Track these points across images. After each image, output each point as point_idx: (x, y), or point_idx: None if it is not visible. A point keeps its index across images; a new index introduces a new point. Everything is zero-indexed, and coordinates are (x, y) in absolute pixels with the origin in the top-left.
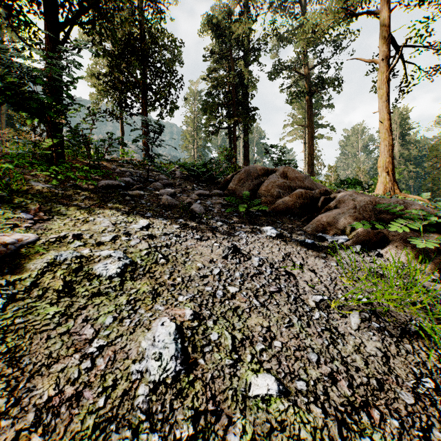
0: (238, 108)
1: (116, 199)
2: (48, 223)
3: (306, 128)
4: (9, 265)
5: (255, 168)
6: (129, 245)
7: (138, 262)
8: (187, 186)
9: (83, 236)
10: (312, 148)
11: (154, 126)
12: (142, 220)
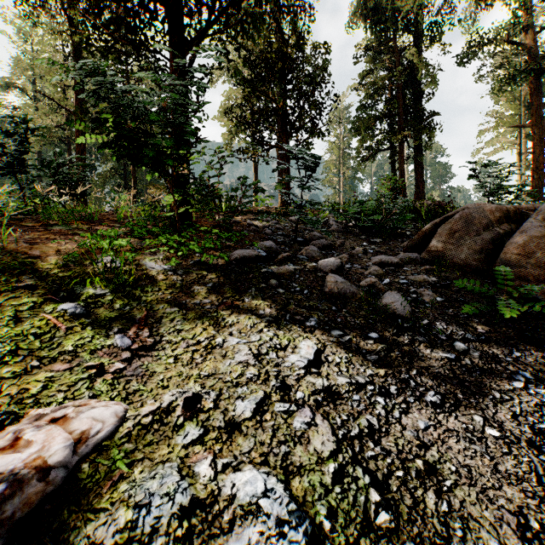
0: (406, 118)
1: (255, 286)
2: (151, 357)
3: (521, 130)
4: (39, 538)
5: (481, 209)
6: (291, 434)
7: (325, 528)
8: (355, 246)
9: (201, 404)
10: (540, 160)
11: (306, 159)
12: (305, 343)
